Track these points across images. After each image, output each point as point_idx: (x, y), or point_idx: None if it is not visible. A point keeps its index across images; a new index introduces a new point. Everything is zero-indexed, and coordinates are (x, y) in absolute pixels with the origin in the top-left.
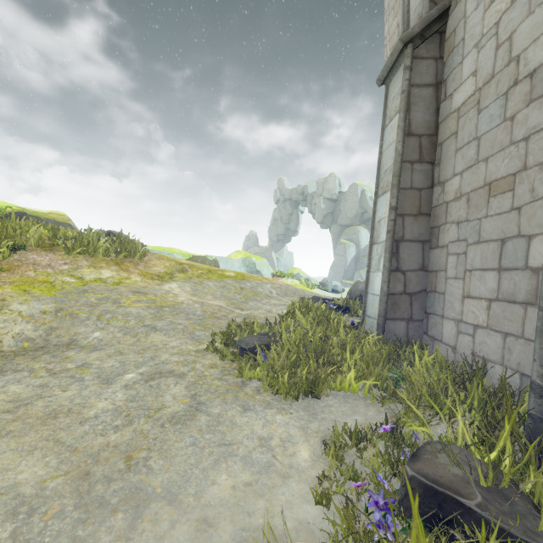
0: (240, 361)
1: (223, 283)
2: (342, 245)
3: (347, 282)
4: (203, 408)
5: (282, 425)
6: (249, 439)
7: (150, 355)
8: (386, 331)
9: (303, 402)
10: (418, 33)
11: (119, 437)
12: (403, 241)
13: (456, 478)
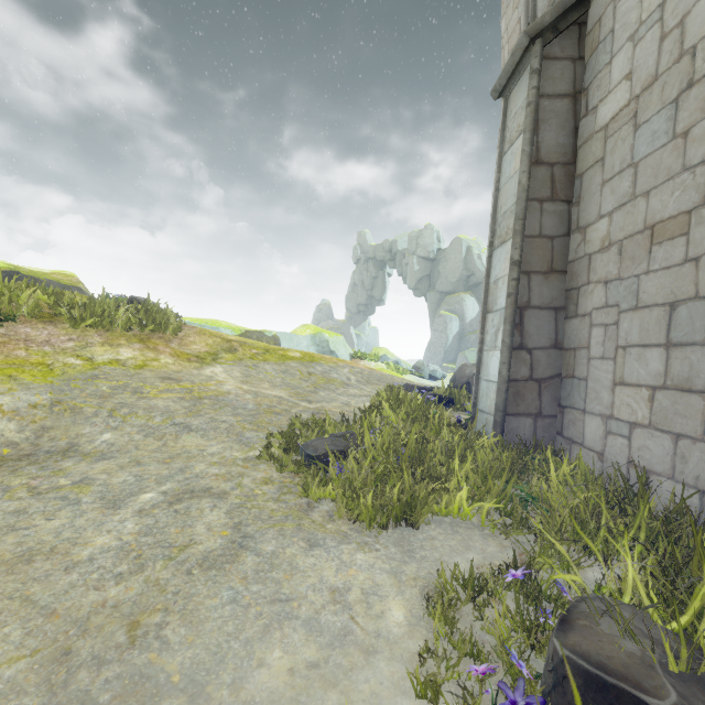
0: (305, 474)
1: (285, 367)
2: (441, 318)
3: (448, 366)
4: (250, 544)
5: (365, 569)
6: (317, 592)
7: (179, 466)
8: (506, 431)
9: (394, 533)
10: (550, 24)
11: (122, 591)
12: (529, 308)
13: (633, 660)
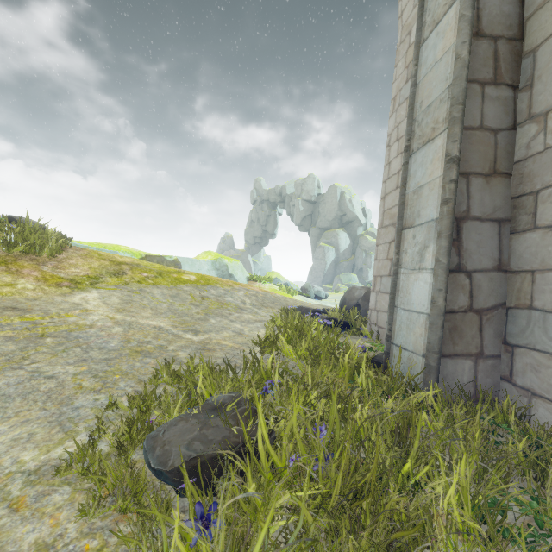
0: (125, 542)
1: (176, 291)
2: (321, 249)
3: (326, 286)
4: None
5: None
6: None
7: None
8: (440, 377)
9: None
10: None
11: None
12: (468, 219)
13: None
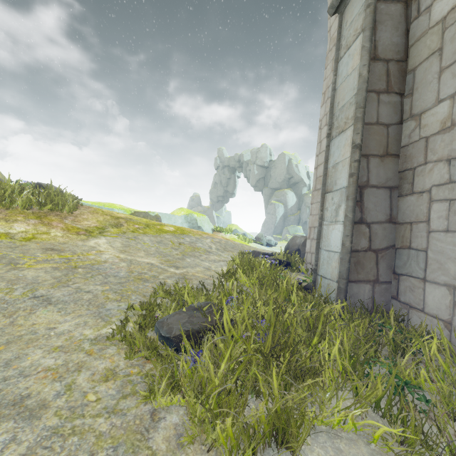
0: (154, 366)
1: (160, 238)
2: (272, 205)
3: (277, 236)
4: None
5: None
6: None
7: (9, 356)
8: (348, 296)
9: None
10: None
11: None
12: (368, 187)
13: None
